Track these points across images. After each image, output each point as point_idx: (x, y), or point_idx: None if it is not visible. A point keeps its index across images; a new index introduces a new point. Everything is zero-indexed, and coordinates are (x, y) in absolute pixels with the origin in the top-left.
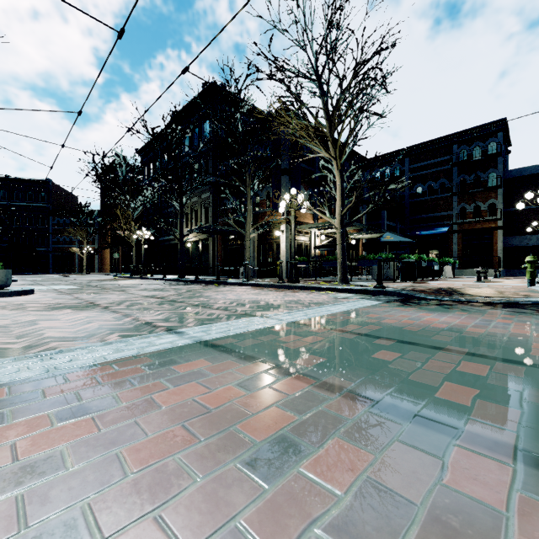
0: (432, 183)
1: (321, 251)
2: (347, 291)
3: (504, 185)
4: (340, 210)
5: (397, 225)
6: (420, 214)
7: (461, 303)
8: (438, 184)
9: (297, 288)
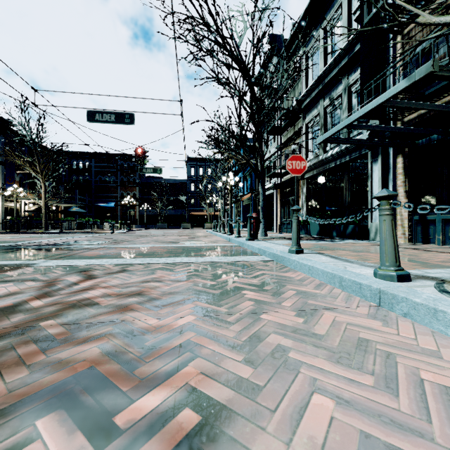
0: (108, 177)
1: (29, 213)
2: (48, 233)
3: (141, 185)
4: (44, 200)
5: (86, 198)
6: (101, 193)
7: (84, 234)
8: (111, 178)
9: (21, 233)
